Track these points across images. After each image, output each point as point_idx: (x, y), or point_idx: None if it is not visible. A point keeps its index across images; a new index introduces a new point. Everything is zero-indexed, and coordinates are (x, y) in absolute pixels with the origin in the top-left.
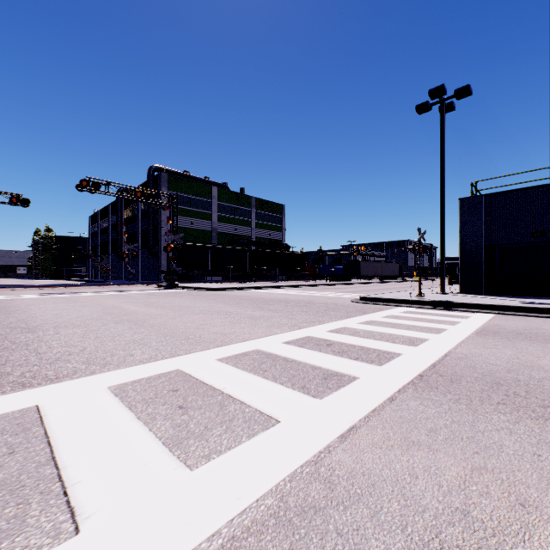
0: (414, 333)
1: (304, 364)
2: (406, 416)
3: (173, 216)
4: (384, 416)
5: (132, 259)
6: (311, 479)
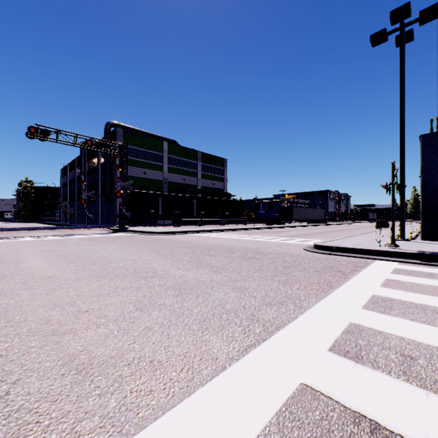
0: None
1: None
2: None
3: (123, 164)
4: None
5: (94, 205)
6: None
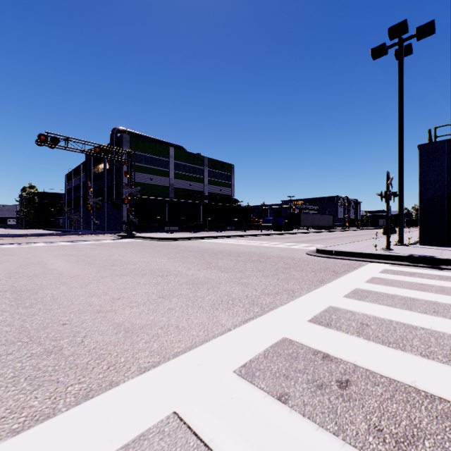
0: None
1: None
2: None
3: (130, 171)
4: None
5: (99, 212)
6: None
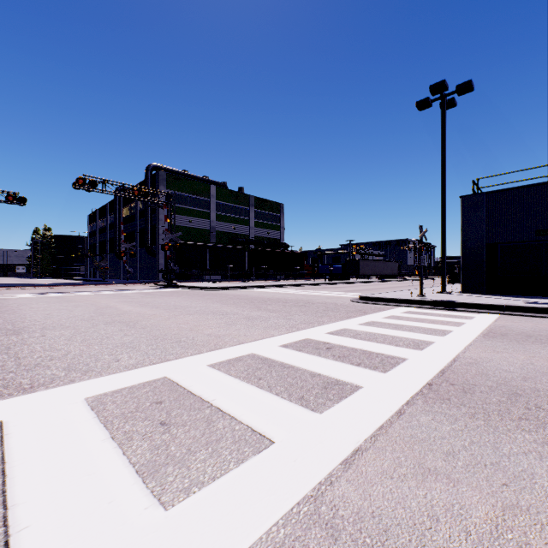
0: (418, 335)
1: (302, 371)
2: (418, 435)
3: (170, 214)
4: (393, 435)
5: (130, 258)
6: (310, 522)
